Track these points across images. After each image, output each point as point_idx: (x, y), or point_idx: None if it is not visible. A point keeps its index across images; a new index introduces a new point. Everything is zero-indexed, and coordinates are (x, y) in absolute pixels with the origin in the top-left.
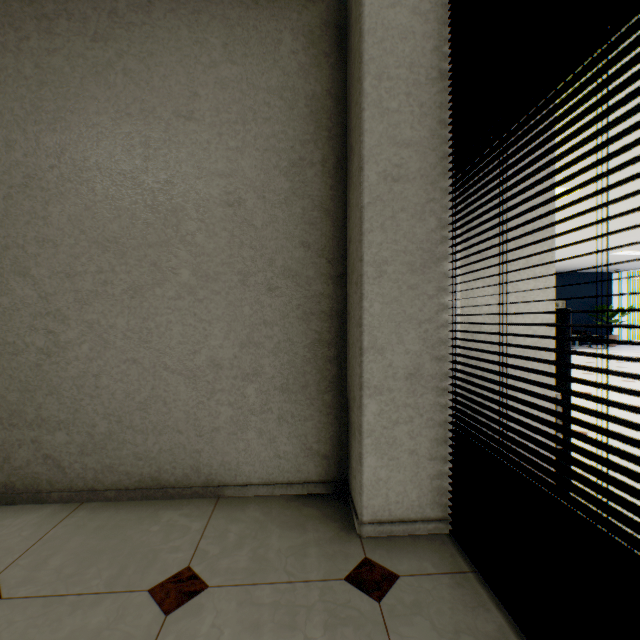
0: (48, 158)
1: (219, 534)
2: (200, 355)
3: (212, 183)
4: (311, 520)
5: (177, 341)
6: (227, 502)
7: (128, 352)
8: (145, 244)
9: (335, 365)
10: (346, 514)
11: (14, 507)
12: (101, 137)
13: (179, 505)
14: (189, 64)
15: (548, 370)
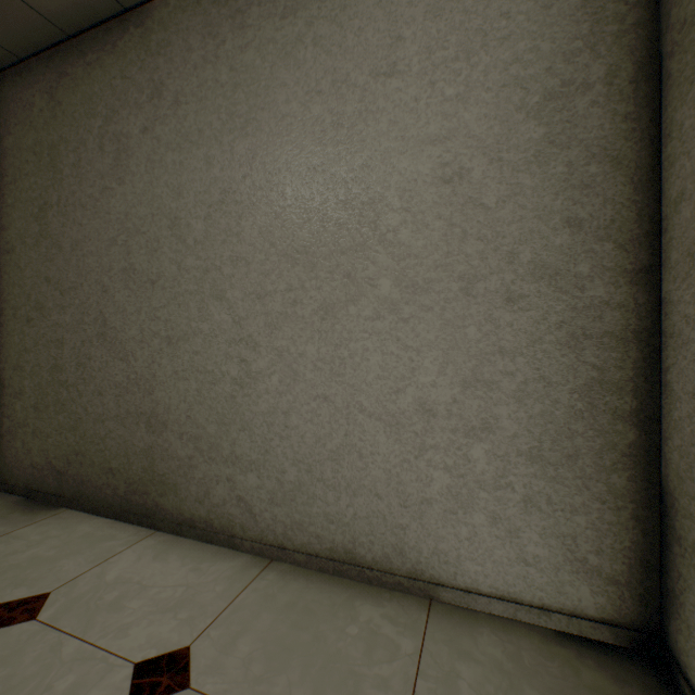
0: (241, 167)
1: (443, 676)
2: (404, 395)
3: (420, 155)
4: None
5: (374, 375)
6: (444, 612)
7: (318, 387)
8: (337, 251)
9: (633, 426)
10: None
11: (212, 547)
12: (290, 129)
13: (379, 597)
14: (390, 1)
15: None
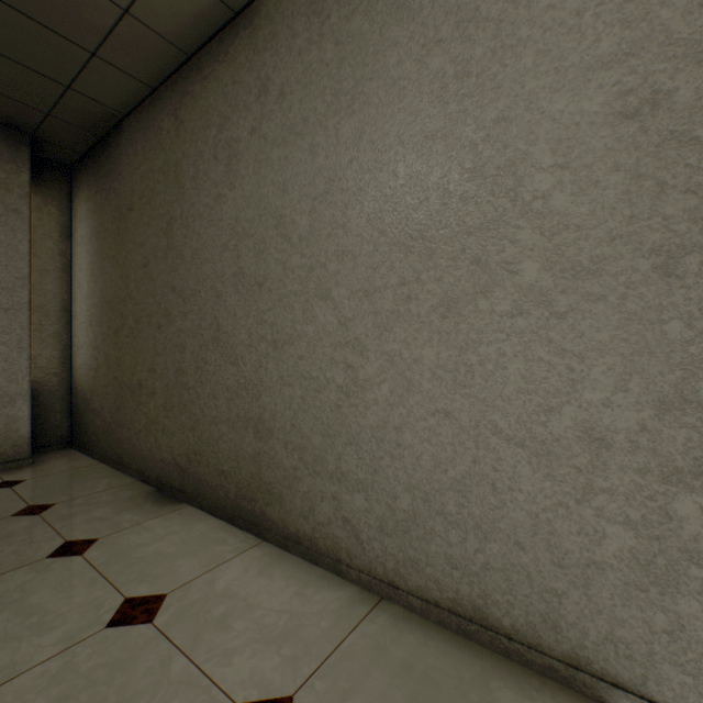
0: (346, 151)
1: None
2: (559, 416)
3: (585, 88)
4: None
5: (514, 388)
6: None
7: (437, 399)
8: (461, 232)
9: None
10: None
11: (316, 569)
12: (402, 95)
13: (523, 682)
14: None
15: None
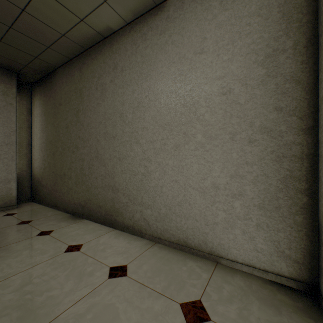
0: (145, 93)
1: (217, 287)
2: (207, 180)
3: (213, 84)
4: (284, 306)
5: (195, 172)
6: (222, 267)
7: (173, 177)
8: (180, 124)
9: (305, 195)
10: (319, 315)
11: (134, 236)
12: (163, 77)
13: (196, 259)
14: (201, 24)
15: None
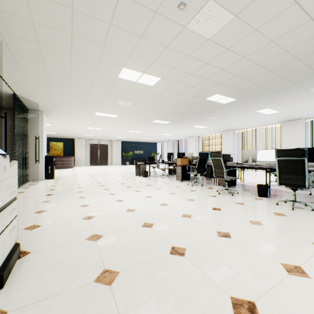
0: None
1: None
2: None
3: None
4: None
5: None
6: None
7: None
8: None
9: None
10: None
11: None
12: None
13: None
14: None
15: (43, 162)
